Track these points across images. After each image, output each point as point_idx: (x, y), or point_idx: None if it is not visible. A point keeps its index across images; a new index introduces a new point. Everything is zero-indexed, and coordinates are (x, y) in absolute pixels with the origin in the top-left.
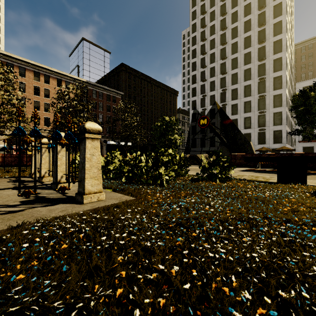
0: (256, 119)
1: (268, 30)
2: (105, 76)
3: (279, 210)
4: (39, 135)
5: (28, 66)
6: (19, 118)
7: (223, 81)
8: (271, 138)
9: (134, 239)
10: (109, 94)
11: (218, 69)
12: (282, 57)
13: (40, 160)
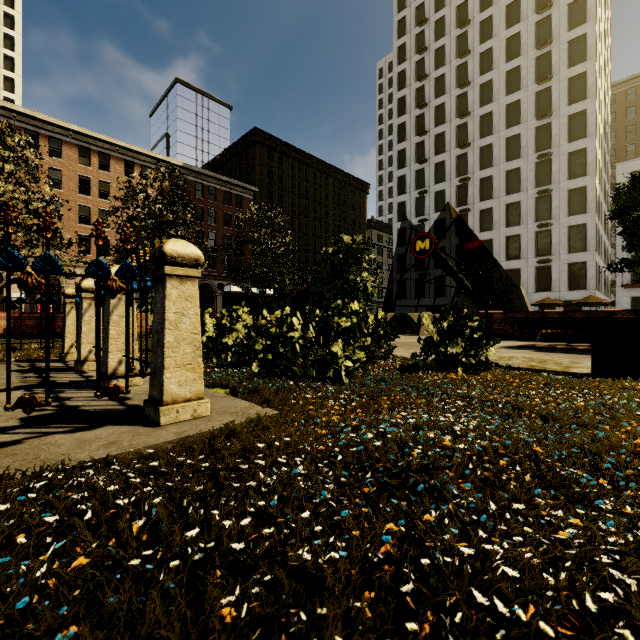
0: (532, 240)
1: (558, 55)
2: (221, 155)
3: (623, 446)
4: (56, 268)
5: (67, 137)
6: (9, 228)
7: (463, 162)
8: (563, 278)
9: (269, 533)
10: (230, 190)
11: (452, 138)
12: (586, 109)
13: (78, 326)
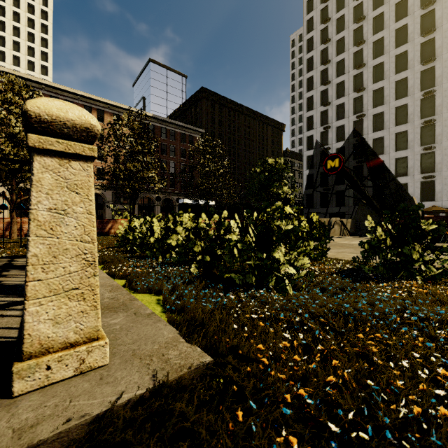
0: (417, 161)
1: (440, 12)
2: (179, 109)
3: None
4: None
5: (76, 100)
6: None
7: (359, 103)
8: (445, 190)
9: None
10: (184, 132)
11: (350, 85)
12: None
13: None
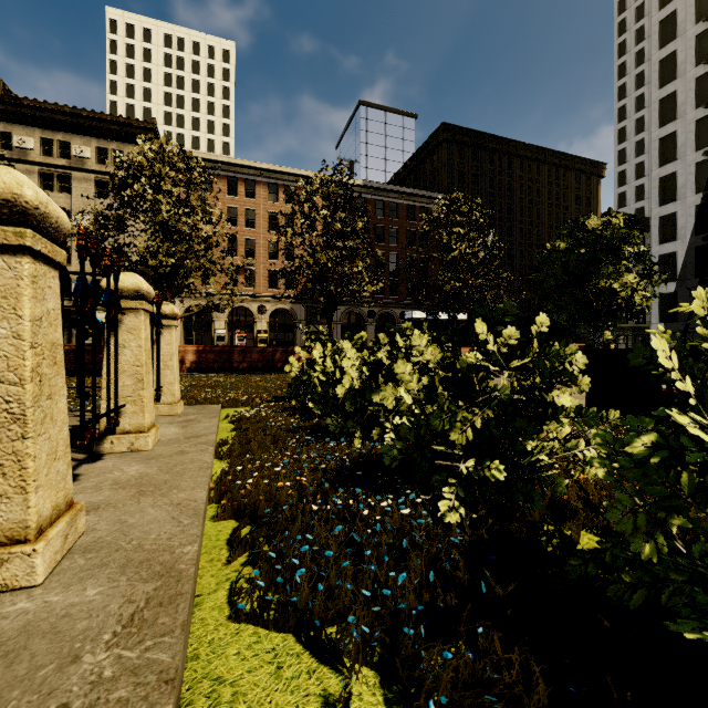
0: None
1: None
2: (404, 168)
3: None
4: None
5: (259, 177)
6: None
7: None
8: None
9: None
10: (413, 203)
11: None
12: None
13: None
